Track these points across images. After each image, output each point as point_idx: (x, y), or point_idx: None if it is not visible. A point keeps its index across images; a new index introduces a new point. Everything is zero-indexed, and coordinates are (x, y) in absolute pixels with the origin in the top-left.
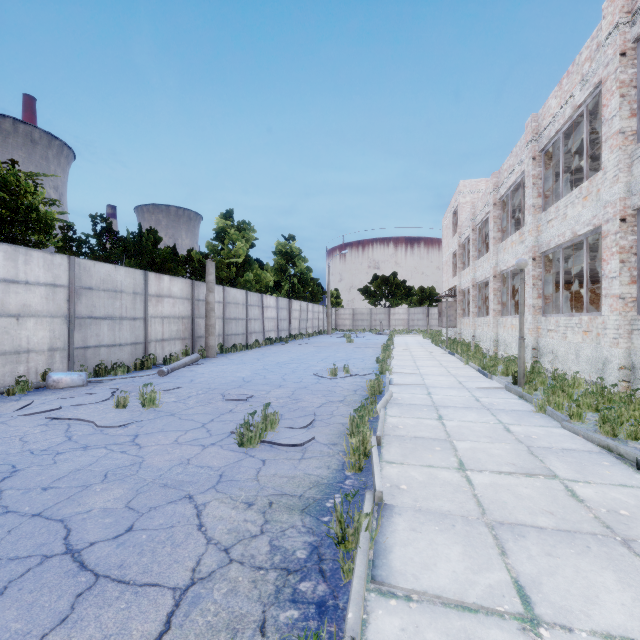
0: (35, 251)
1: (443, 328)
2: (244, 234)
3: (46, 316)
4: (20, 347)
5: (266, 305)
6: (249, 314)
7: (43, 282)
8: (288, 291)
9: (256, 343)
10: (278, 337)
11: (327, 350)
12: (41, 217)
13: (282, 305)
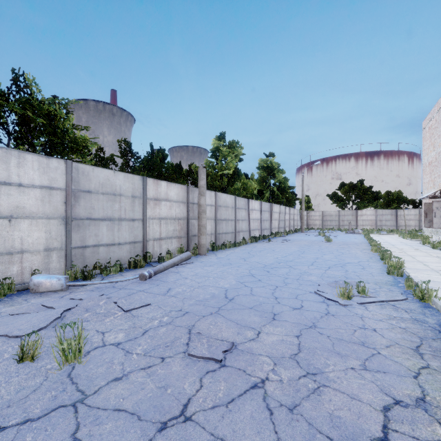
0: (29, 154)
1: (424, 228)
2: (233, 151)
3: (42, 217)
4: (13, 248)
5: (251, 208)
6: (237, 216)
7: (38, 184)
8: (268, 197)
9: (243, 241)
10: (261, 235)
11: (310, 250)
12: (71, 138)
13: (264, 208)
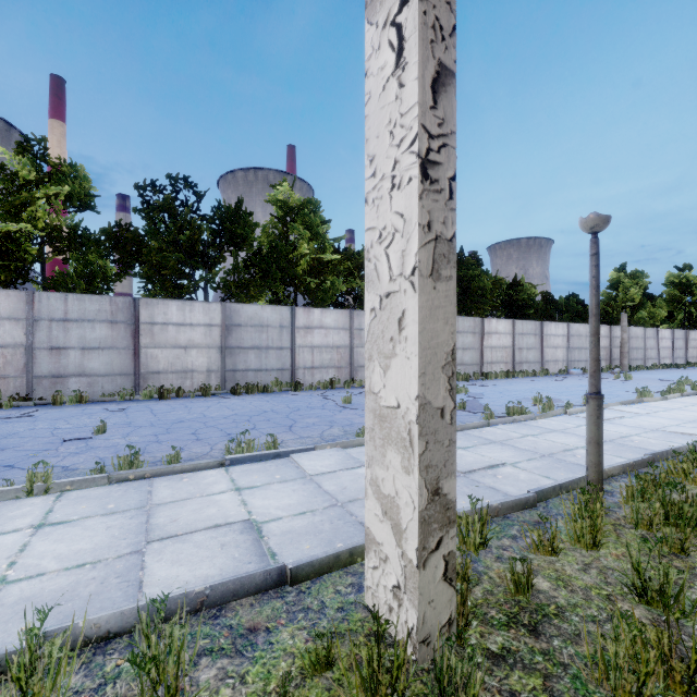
0: (559, 323)
1: None
2: (637, 281)
3: (561, 348)
4: (556, 359)
5: (660, 337)
6: (646, 345)
7: (561, 335)
8: (682, 320)
9: (654, 366)
10: (673, 364)
11: None
12: (535, 303)
13: (677, 336)
